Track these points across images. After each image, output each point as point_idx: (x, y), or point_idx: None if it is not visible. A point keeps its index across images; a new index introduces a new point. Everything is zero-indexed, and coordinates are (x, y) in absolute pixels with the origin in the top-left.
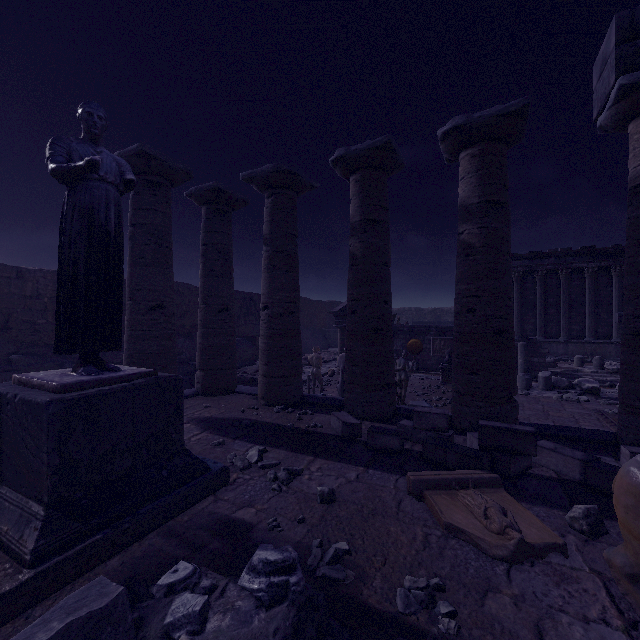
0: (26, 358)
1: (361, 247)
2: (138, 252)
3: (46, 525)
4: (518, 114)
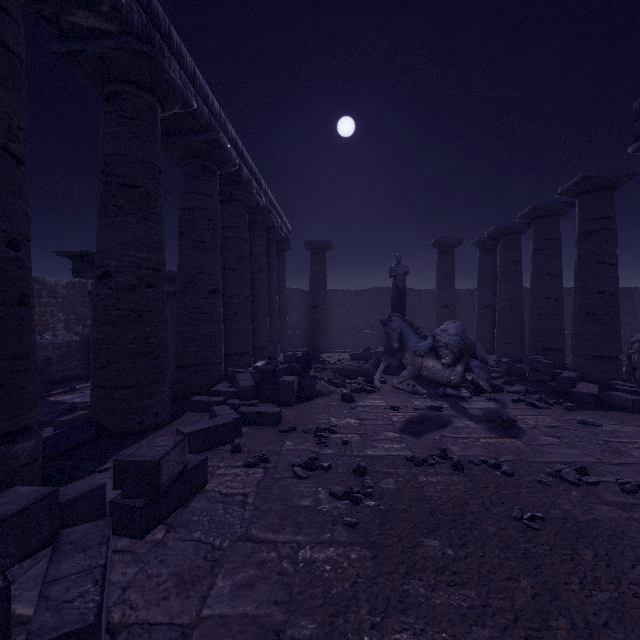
0: None
1: (532, 267)
2: (437, 283)
3: (383, 352)
4: (587, 179)
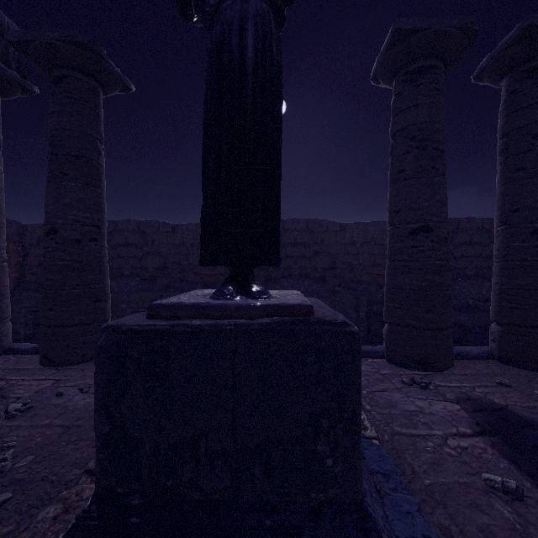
0: (341, 290)
1: None
2: (397, 166)
3: (74, 531)
4: None
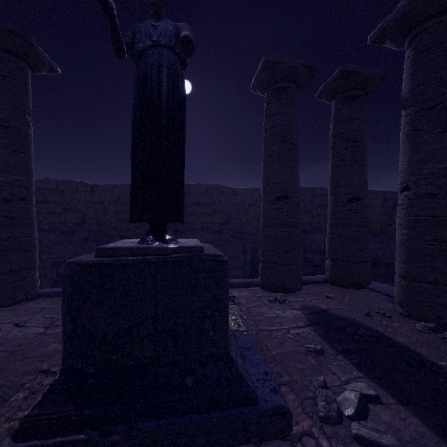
0: (234, 240)
1: None
2: (267, 152)
3: (49, 392)
4: None
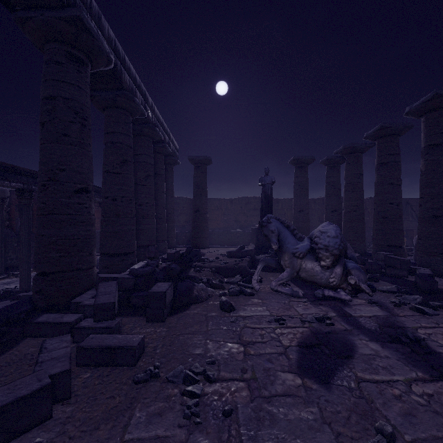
0: None
1: (376, 177)
2: (295, 192)
3: (255, 248)
4: (436, 97)
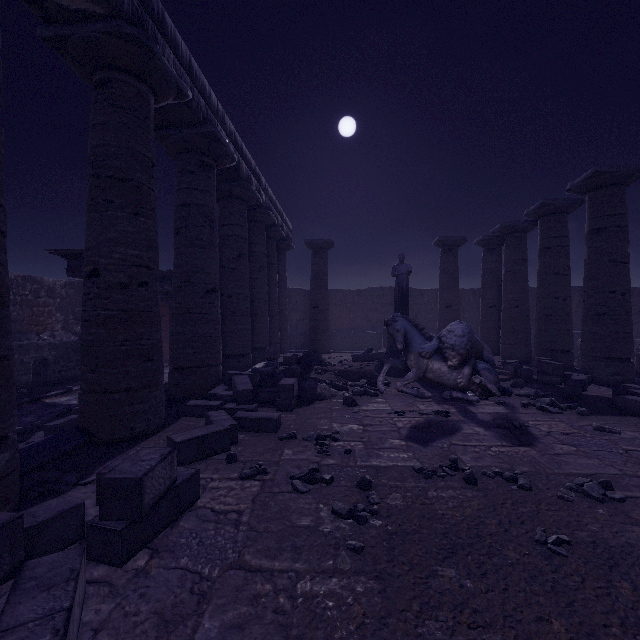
0: None
1: (539, 265)
2: (441, 282)
3: (386, 353)
4: (598, 175)
